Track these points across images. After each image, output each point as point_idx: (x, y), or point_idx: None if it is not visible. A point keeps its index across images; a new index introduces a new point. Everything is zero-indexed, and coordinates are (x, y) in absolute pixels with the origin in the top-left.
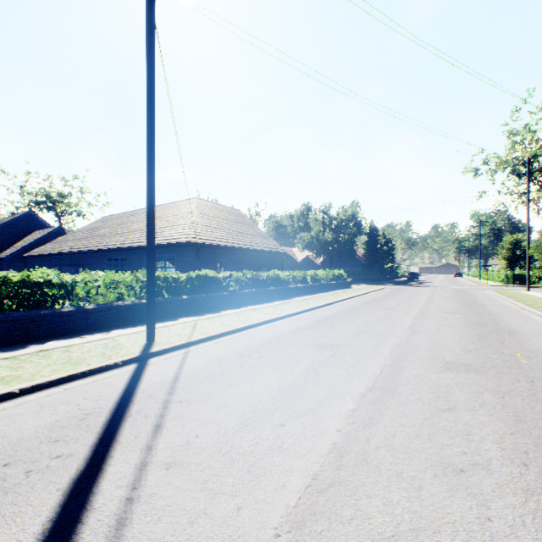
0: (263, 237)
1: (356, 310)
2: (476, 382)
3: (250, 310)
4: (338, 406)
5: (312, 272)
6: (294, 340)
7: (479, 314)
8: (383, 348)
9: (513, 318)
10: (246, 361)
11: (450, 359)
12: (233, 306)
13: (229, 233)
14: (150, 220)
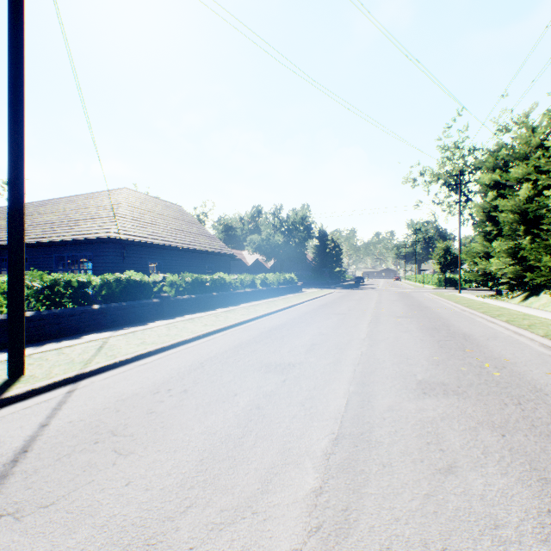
0: (208, 237)
1: (309, 316)
2: (463, 411)
3: (186, 320)
4: (292, 484)
5: (262, 275)
6: (235, 360)
7: (429, 317)
8: (344, 366)
9: (460, 320)
10: (159, 401)
11: (422, 377)
12: (166, 315)
13: (167, 230)
14: (14, 193)
